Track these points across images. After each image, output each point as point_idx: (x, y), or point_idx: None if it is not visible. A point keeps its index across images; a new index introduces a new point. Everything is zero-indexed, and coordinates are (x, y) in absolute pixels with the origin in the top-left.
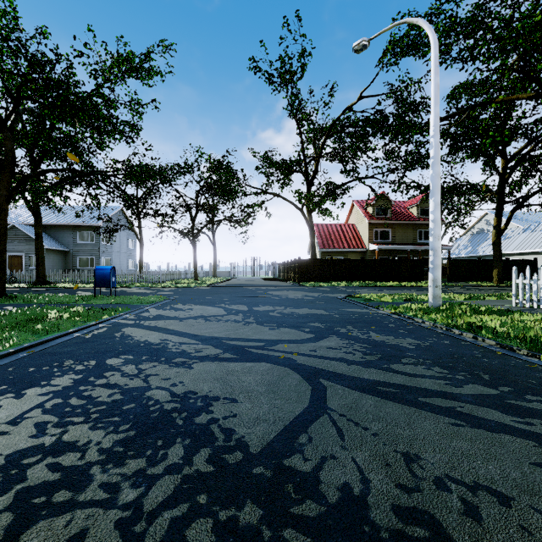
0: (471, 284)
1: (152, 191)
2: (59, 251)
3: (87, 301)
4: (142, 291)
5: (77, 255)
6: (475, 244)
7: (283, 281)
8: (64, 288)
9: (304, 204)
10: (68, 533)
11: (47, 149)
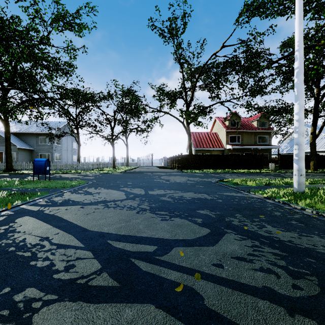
0: None
1: (84, 110)
2: (27, 150)
3: (23, 185)
4: (73, 176)
5: (39, 152)
6: (292, 145)
7: (170, 169)
8: (23, 174)
9: (184, 118)
10: None
11: (12, 80)
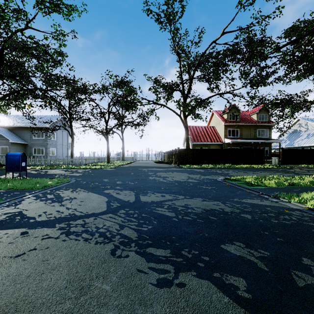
0: (301, 166)
1: (77, 102)
2: (21, 144)
3: None
4: (59, 173)
5: (33, 146)
6: (291, 139)
7: (167, 164)
8: None
9: (182, 111)
10: None
11: None
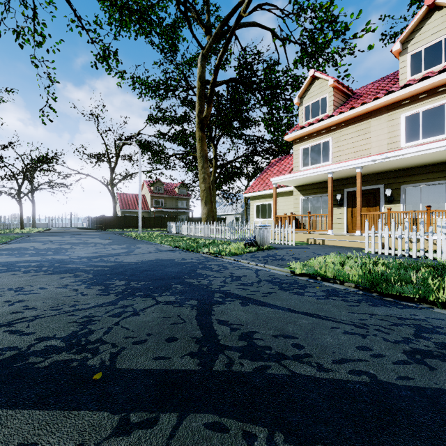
0: None
1: None
2: None
3: None
4: None
5: None
6: None
7: (94, 229)
8: None
9: (107, 184)
10: (59, 243)
11: None
